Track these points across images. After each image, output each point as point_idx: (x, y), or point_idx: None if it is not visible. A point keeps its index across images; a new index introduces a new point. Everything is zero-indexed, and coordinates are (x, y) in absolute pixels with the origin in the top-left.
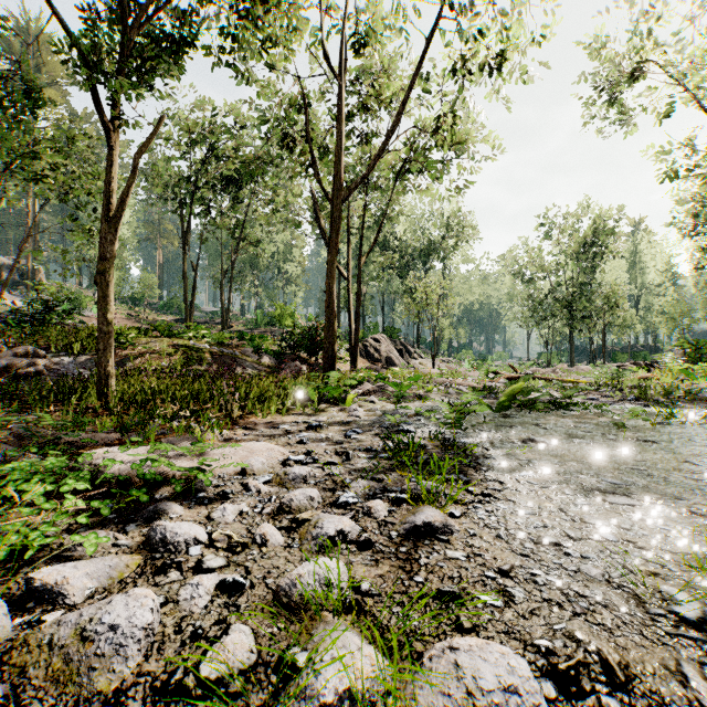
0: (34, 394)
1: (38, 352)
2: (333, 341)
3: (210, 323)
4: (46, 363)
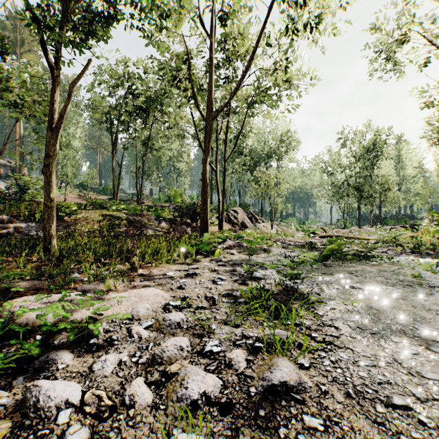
0: (1, 249)
1: (11, 220)
2: (206, 212)
3: (130, 200)
4: (16, 227)
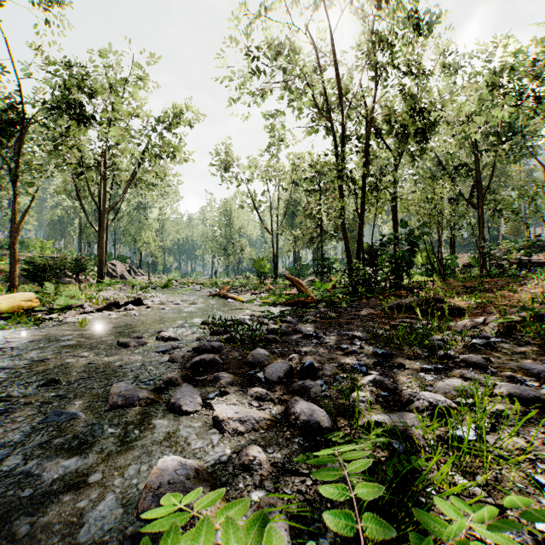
0: None
1: None
2: (102, 268)
3: None
4: None
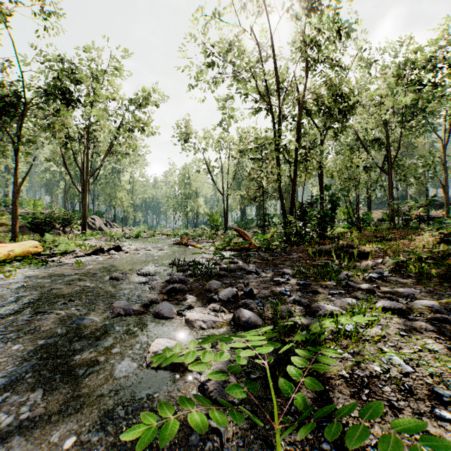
0: None
1: None
2: (85, 221)
3: None
4: None
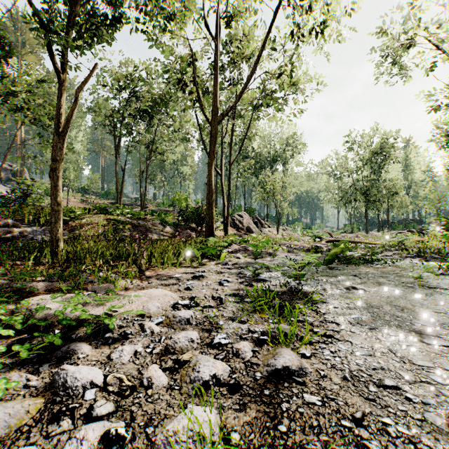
0: (8, 253)
1: (15, 224)
2: (211, 217)
3: (134, 205)
4: (21, 231)
